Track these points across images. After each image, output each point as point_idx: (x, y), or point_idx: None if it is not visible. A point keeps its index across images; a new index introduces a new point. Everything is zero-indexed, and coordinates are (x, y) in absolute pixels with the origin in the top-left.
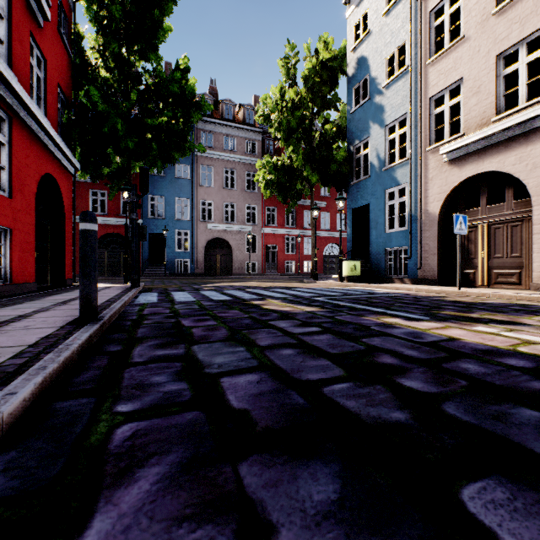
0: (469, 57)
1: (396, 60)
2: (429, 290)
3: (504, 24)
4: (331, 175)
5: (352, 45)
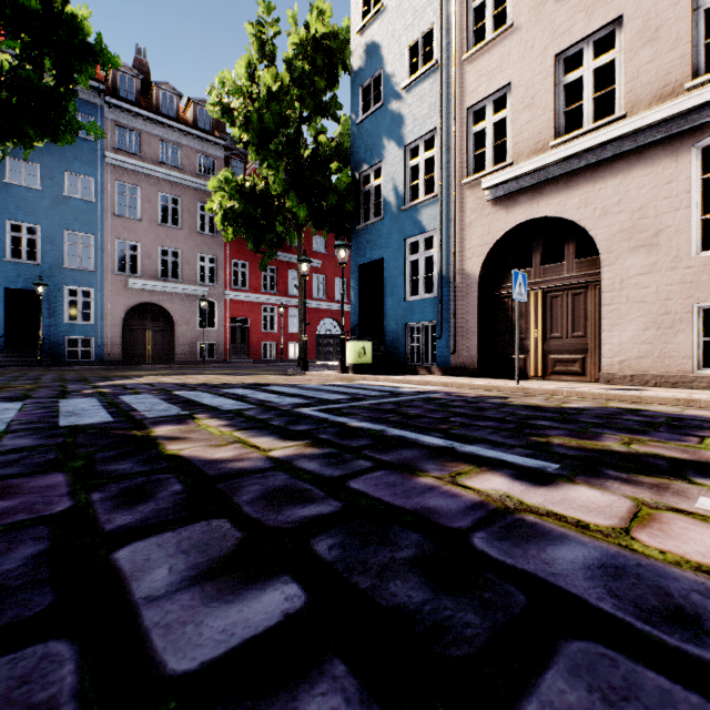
0: (520, 55)
1: (420, 51)
2: (474, 386)
3: (565, 12)
4: (328, 213)
5: (358, 25)
